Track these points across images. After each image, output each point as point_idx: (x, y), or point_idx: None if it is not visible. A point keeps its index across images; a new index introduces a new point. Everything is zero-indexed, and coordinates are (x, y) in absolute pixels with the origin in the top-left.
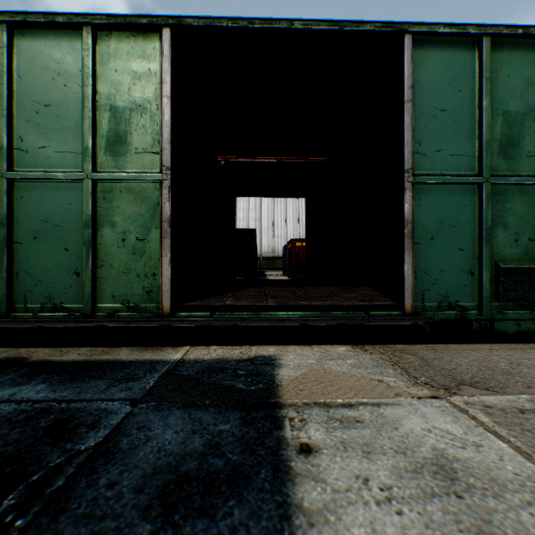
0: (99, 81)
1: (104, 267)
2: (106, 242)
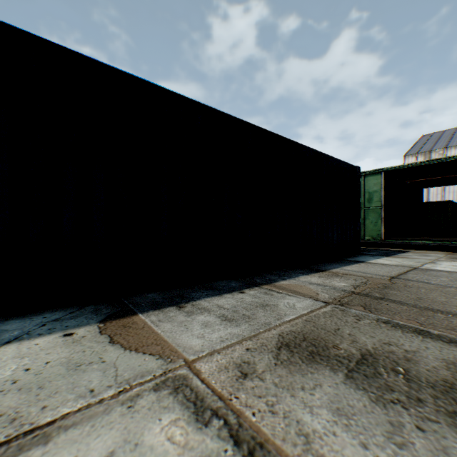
0: (364, 186)
1: (366, 229)
2: (366, 223)
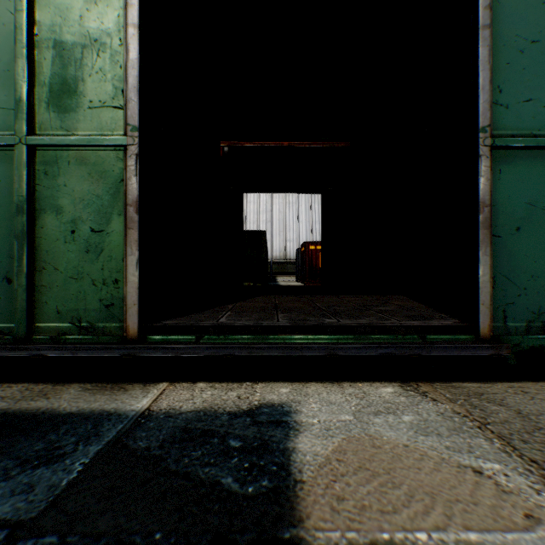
0: (38, 6)
1: (46, 271)
2: (49, 234)
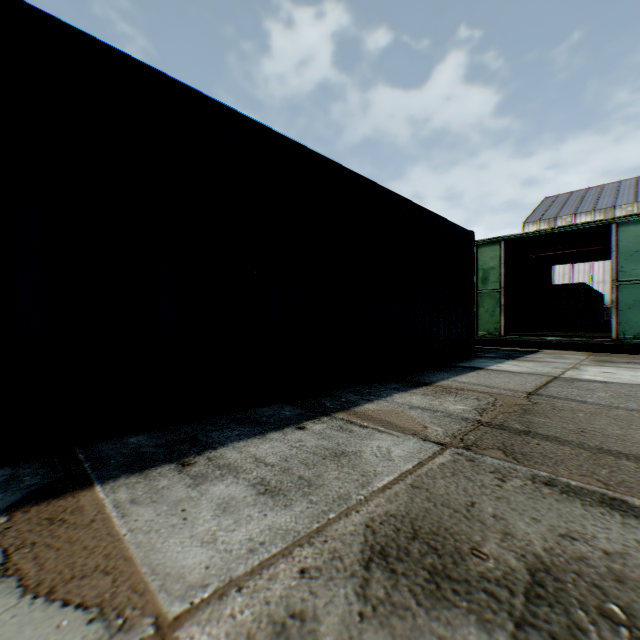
0: (478, 261)
1: (480, 320)
2: (480, 312)
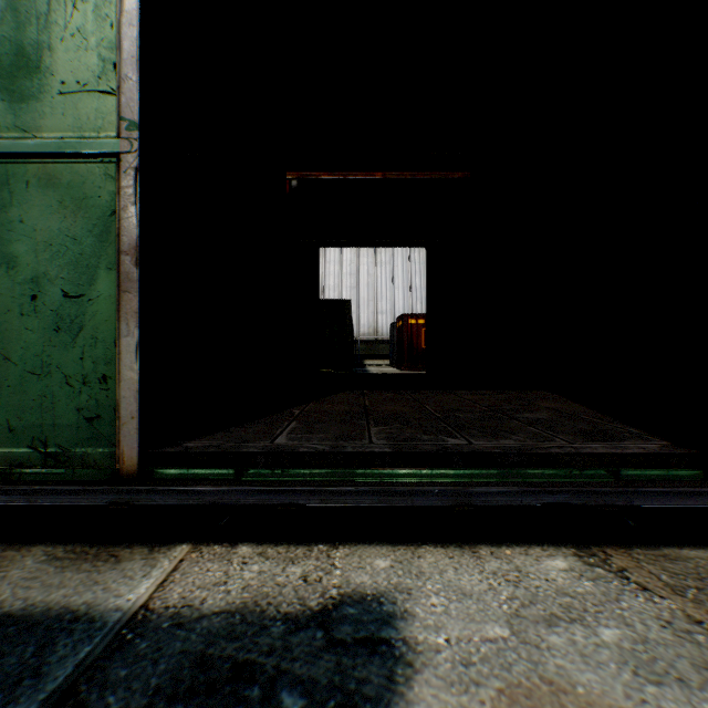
0: None
1: None
2: None
